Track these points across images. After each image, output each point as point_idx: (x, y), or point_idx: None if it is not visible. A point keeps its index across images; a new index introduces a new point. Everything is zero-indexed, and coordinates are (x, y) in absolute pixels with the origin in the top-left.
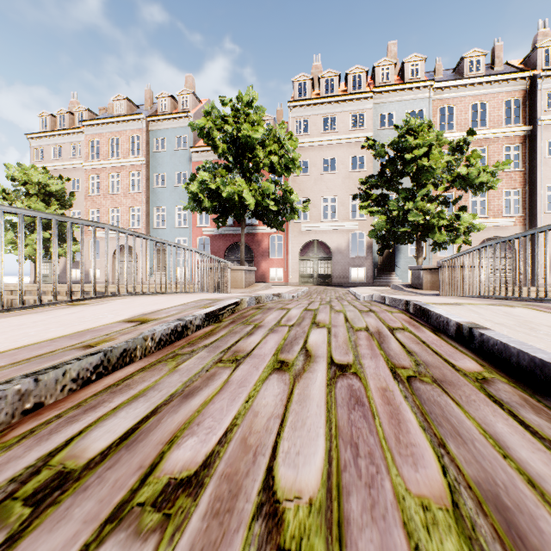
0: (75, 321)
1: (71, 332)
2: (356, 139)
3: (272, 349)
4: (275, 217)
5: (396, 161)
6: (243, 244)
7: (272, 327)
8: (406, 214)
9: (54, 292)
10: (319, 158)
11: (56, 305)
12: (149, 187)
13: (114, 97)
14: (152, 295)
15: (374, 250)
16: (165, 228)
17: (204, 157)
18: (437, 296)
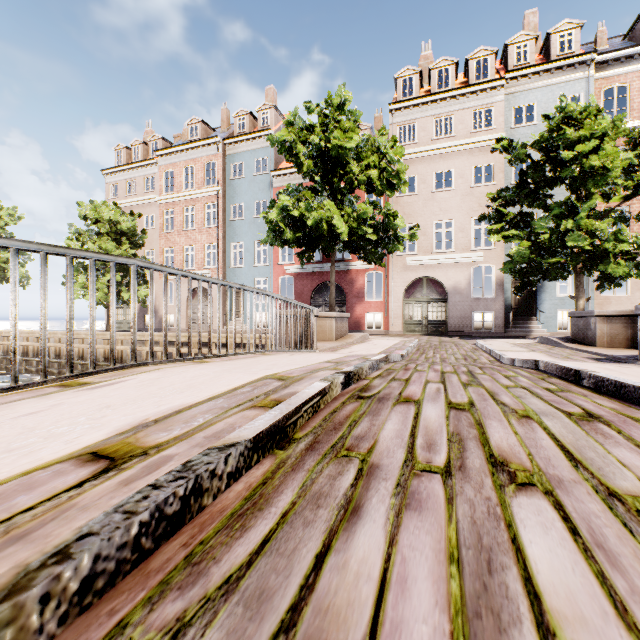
0: None
1: None
2: (481, 144)
3: None
4: (373, 249)
5: (543, 165)
6: (333, 284)
7: (402, 477)
8: (562, 238)
9: (42, 364)
10: (430, 172)
11: (43, 385)
12: (225, 220)
13: (188, 121)
14: (203, 361)
15: (505, 288)
16: (243, 267)
17: (287, 182)
18: None
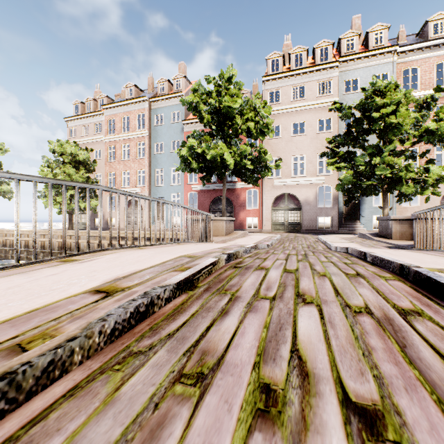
0: (45, 289)
1: (24, 311)
2: (323, 104)
3: (251, 352)
4: (251, 174)
5: (362, 121)
6: (224, 198)
7: (250, 301)
8: (373, 169)
9: (49, 249)
10: (290, 123)
11: (50, 261)
12: (151, 153)
13: (125, 85)
14: (141, 248)
15: (339, 201)
16: (163, 186)
17: (193, 128)
18: (420, 251)
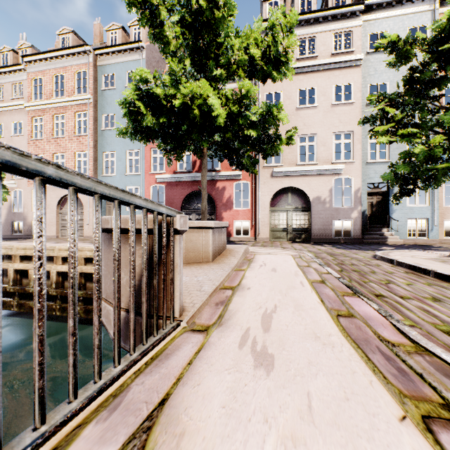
0: None
1: None
2: (341, 64)
3: None
4: (247, 153)
5: (430, 65)
6: (204, 189)
7: None
8: None
9: None
10: (295, 89)
11: None
12: (97, 129)
13: (59, 31)
14: None
15: (362, 198)
16: (115, 175)
17: None
18: None
